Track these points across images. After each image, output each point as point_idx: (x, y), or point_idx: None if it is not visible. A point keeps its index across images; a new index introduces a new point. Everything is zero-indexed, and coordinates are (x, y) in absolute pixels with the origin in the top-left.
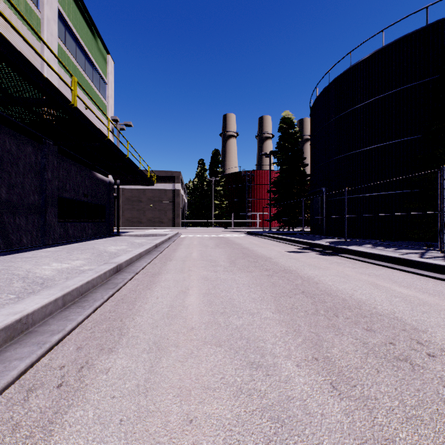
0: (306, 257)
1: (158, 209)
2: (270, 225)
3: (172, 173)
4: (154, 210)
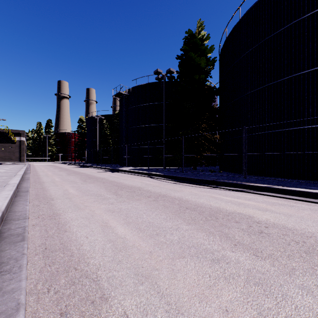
0: (65, 165)
1: (8, 151)
2: (75, 160)
3: (19, 131)
4: (5, 152)
